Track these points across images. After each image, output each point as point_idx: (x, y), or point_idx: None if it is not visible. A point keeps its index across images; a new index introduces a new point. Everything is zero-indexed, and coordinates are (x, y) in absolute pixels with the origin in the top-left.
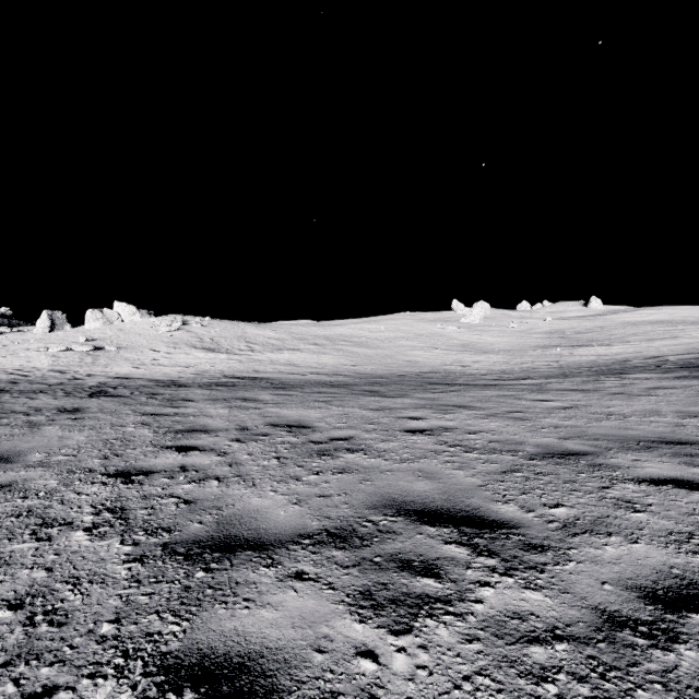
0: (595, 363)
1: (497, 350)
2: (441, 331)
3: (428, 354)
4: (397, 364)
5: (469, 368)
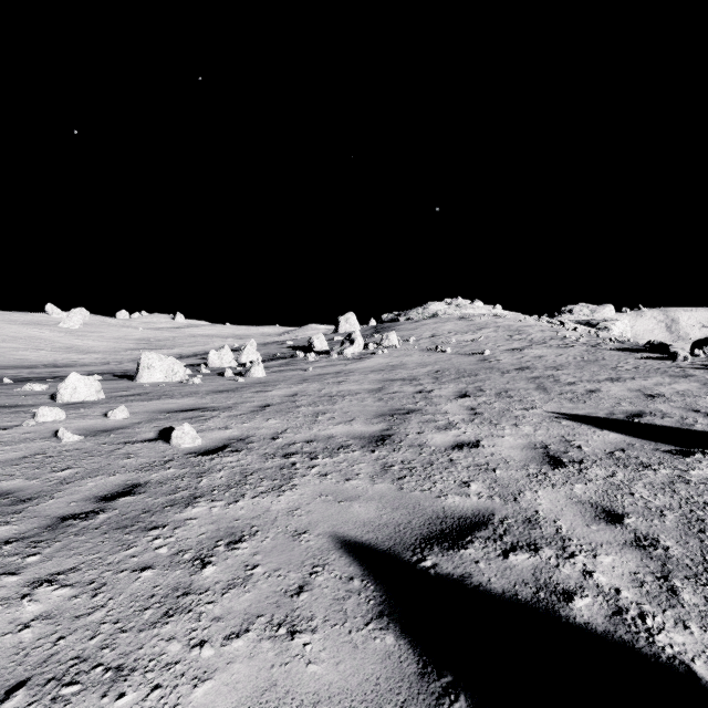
0: None
1: (98, 351)
2: (41, 335)
3: (37, 354)
4: (12, 361)
5: (79, 362)
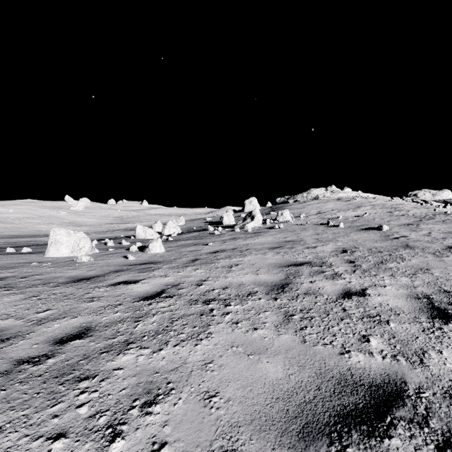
0: (120, 229)
1: (88, 225)
2: (57, 214)
3: (49, 227)
4: (29, 231)
5: None
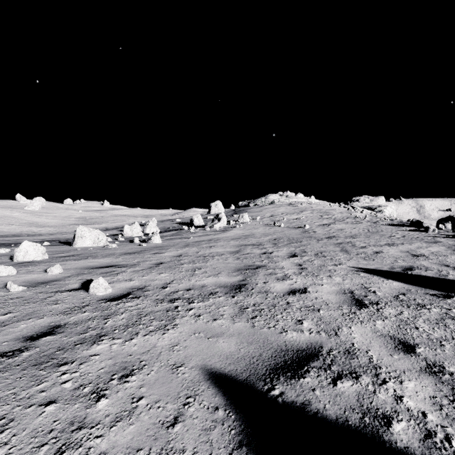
0: None
1: (51, 225)
2: (12, 215)
3: (9, 227)
4: None
5: (37, 233)
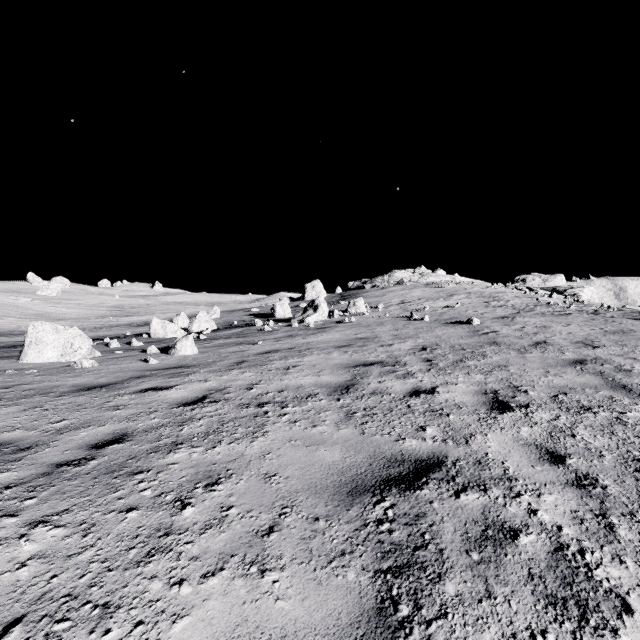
0: (121, 324)
1: (68, 318)
2: (15, 302)
3: (2, 321)
4: None
5: None
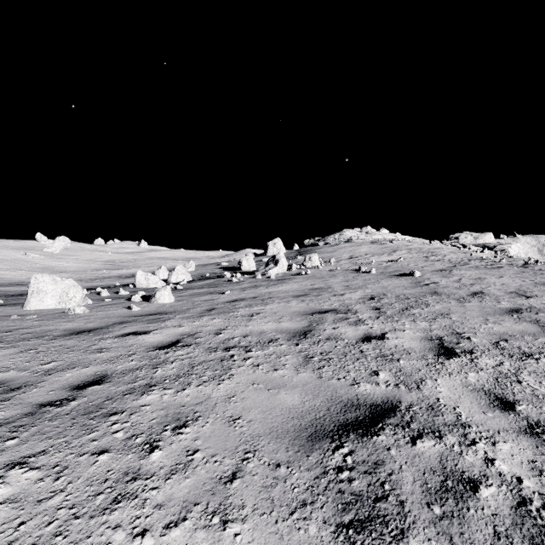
0: (112, 276)
1: (69, 271)
2: (26, 257)
3: (15, 273)
4: None
5: None
